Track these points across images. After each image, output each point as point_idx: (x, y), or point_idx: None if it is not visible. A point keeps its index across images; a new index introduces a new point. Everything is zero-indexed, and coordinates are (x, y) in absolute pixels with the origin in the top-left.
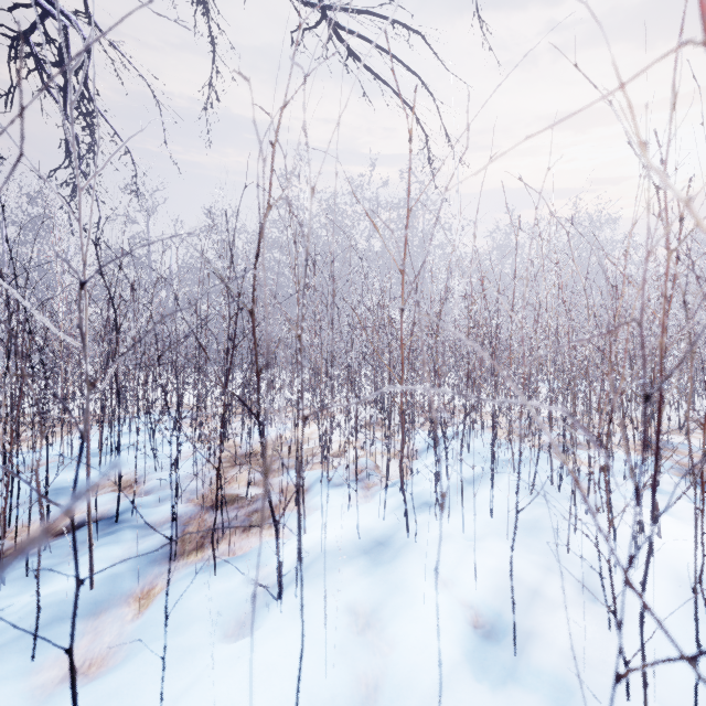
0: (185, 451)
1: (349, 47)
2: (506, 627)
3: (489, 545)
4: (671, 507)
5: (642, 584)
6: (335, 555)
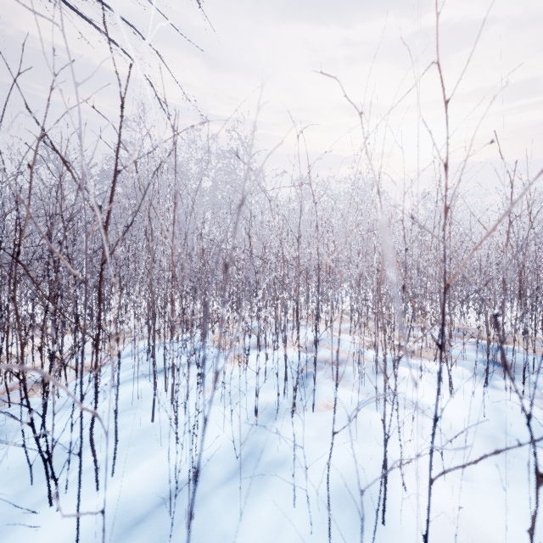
0: None
1: None
2: None
3: None
4: None
5: None
6: None
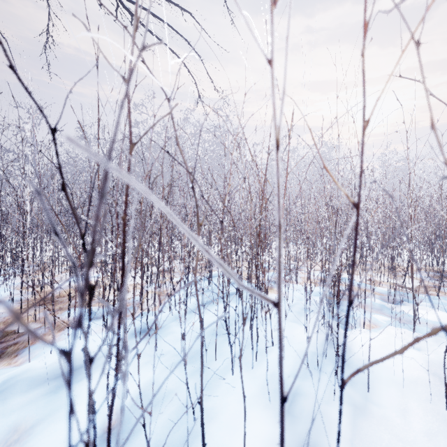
0: (2, 297)
1: (132, 13)
2: (127, 429)
3: (163, 360)
4: (132, 350)
5: (109, 414)
6: (33, 379)
